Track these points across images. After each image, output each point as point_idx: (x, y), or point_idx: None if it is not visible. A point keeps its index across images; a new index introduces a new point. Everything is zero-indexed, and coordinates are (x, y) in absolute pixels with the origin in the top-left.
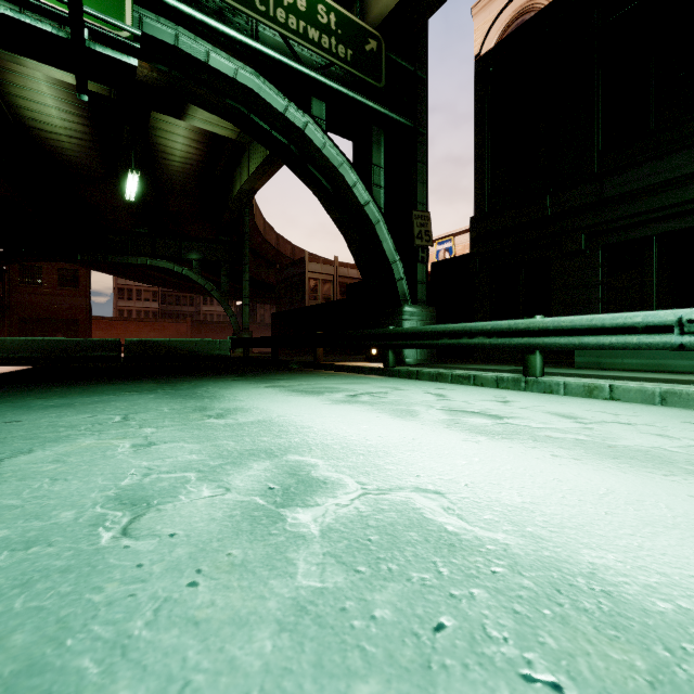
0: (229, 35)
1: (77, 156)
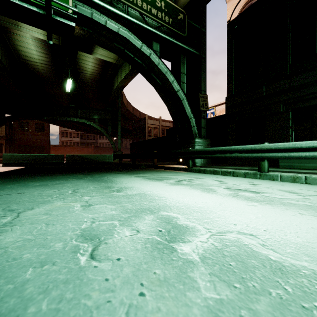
0: (115, 12)
1: (44, 72)
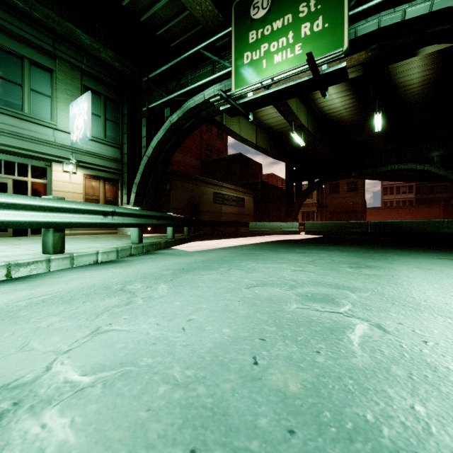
0: None
1: (350, 117)
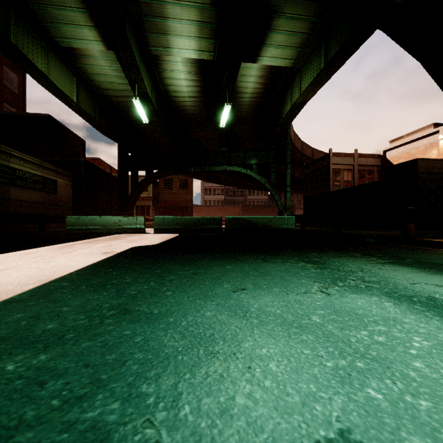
0: None
1: (192, 109)
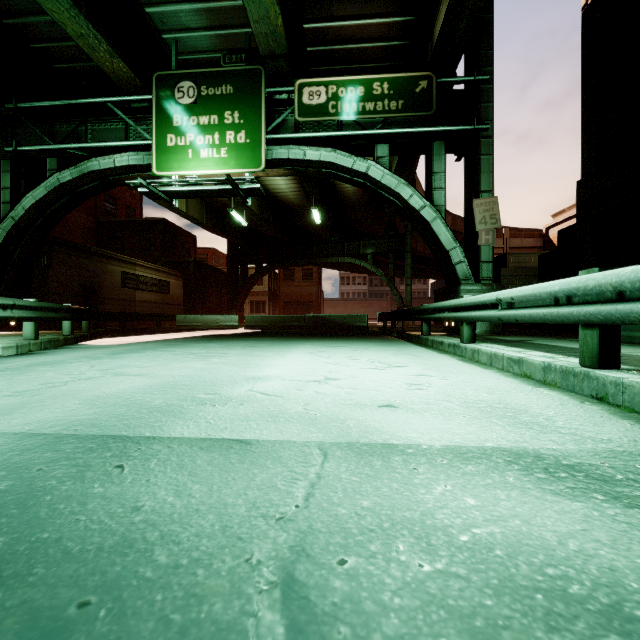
0: (316, 137)
1: (297, 201)
